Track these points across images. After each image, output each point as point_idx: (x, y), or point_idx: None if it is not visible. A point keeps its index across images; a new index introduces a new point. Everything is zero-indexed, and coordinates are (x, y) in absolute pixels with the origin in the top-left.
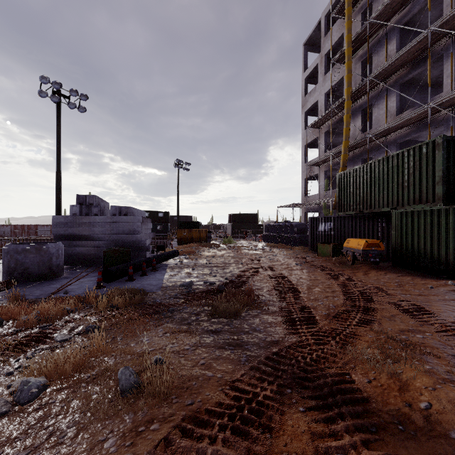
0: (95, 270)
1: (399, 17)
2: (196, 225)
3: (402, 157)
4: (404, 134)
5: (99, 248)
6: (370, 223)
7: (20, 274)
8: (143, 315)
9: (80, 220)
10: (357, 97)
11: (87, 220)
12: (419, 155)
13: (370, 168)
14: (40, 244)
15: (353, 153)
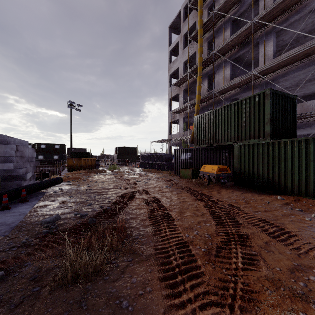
0: None
1: (232, 13)
2: (86, 155)
3: (241, 104)
4: (235, 93)
5: None
6: (217, 153)
7: None
8: None
9: None
10: (205, 66)
11: None
12: (253, 103)
13: (218, 112)
14: None
15: (202, 105)
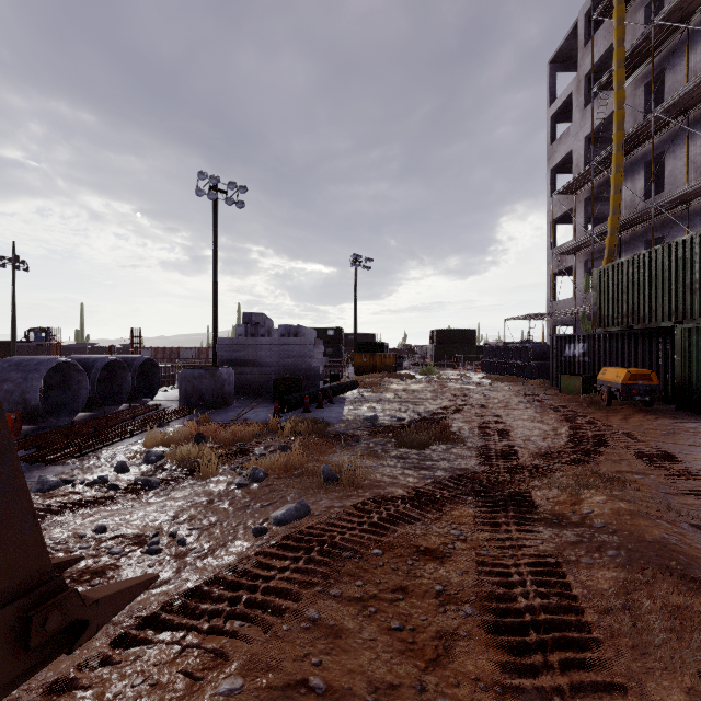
0: (264, 401)
1: None
2: (381, 348)
3: (691, 245)
4: None
5: (266, 376)
6: (645, 345)
7: (197, 401)
8: (329, 441)
9: (246, 342)
10: (636, 143)
11: (253, 343)
12: None
13: (643, 261)
14: (214, 369)
15: (632, 232)
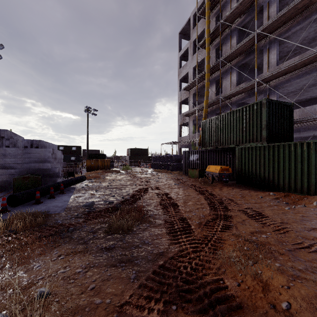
0: (5, 195)
1: (238, 22)
2: (102, 156)
3: (242, 111)
4: (241, 98)
5: (10, 175)
6: (222, 155)
7: None
8: (41, 237)
9: None
10: (213, 72)
11: None
12: (252, 110)
13: (222, 118)
14: None
15: (211, 109)
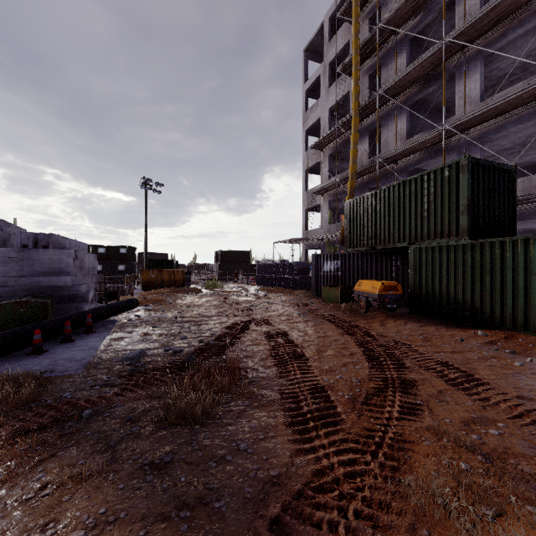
0: None
1: (409, 27)
2: (170, 264)
3: (421, 182)
4: (415, 160)
5: None
6: (382, 261)
7: None
8: (19, 435)
9: None
10: (364, 115)
11: None
12: (441, 179)
13: (384, 194)
14: None
15: (360, 181)
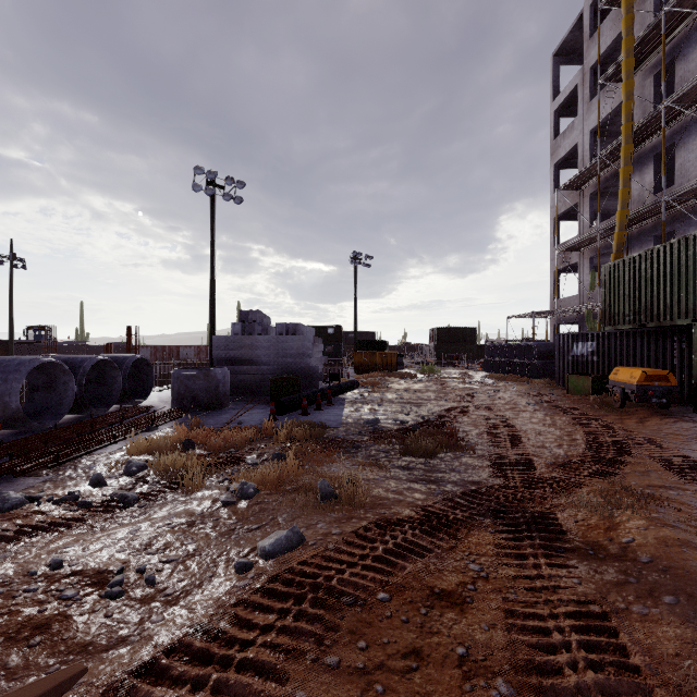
0: (261, 402)
1: None
2: (381, 346)
3: None
4: None
5: (263, 375)
6: (658, 343)
7: (190, 402)
8: (327, 448)
9: (242, 340)
10: (645, 135)
11: (250, 341)
12: None
13: (658, 256)
14: (208, 369)
15: (640, 228)
